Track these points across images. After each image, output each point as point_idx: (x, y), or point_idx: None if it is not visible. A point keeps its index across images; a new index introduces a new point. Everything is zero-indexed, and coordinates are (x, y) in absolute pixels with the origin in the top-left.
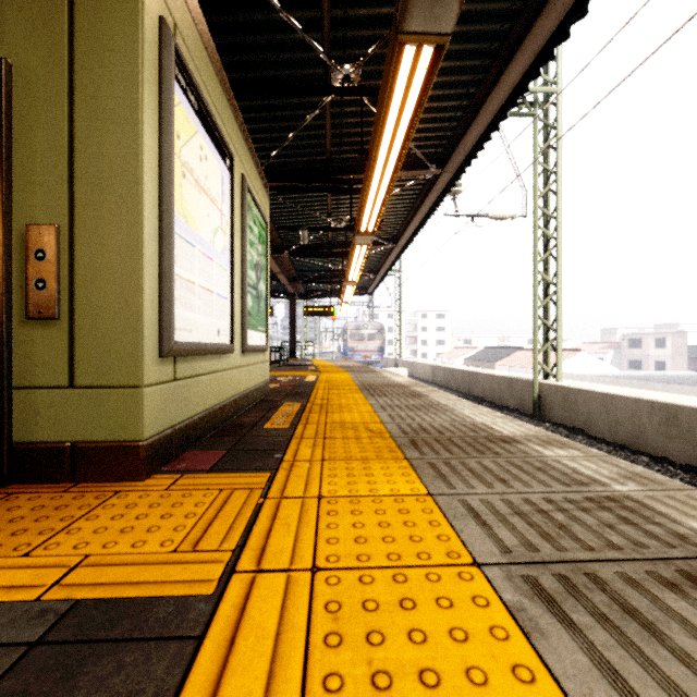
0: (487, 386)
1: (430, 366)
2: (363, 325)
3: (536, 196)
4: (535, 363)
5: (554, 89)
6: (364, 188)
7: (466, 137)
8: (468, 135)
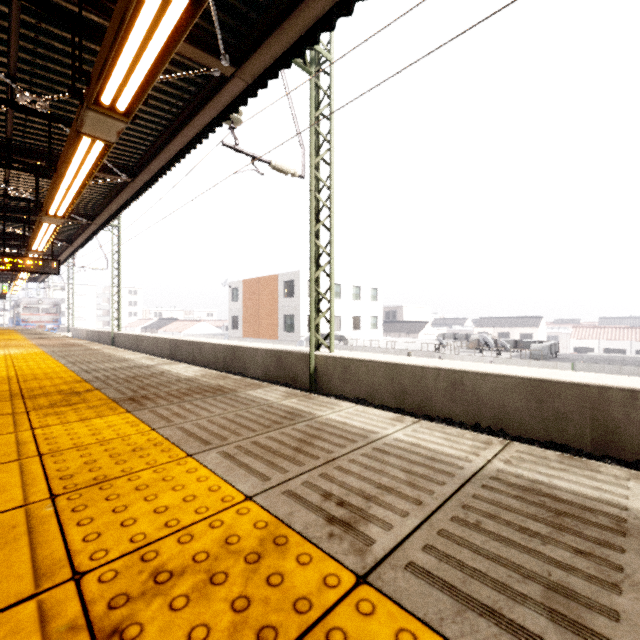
0: (104, 337)
1: (86, 330)
2: (38, 301)
3: (112, 263)
4: (112, 325)
5: (119, 225)
6: (18, 275)
7: (61, 257)
8: (61, 257)
